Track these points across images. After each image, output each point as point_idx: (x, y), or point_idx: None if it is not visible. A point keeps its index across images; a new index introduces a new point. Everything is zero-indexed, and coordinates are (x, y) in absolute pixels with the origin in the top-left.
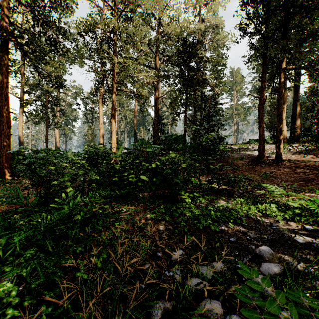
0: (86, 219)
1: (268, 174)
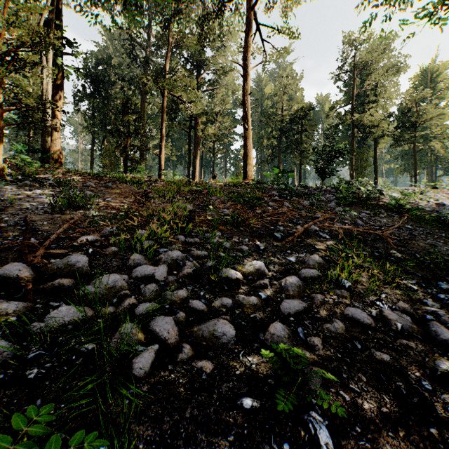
0: None
1: None
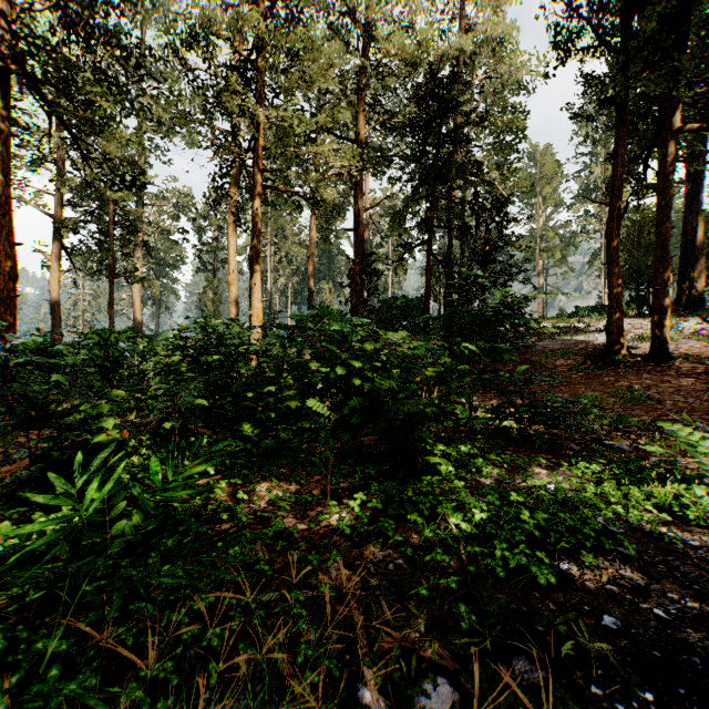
0: (152, 531)
1: (639, 392)
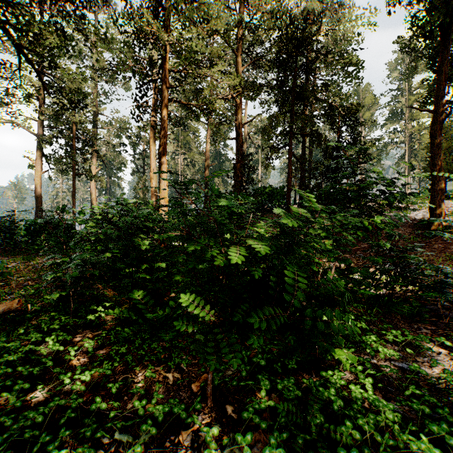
0: None
1: None
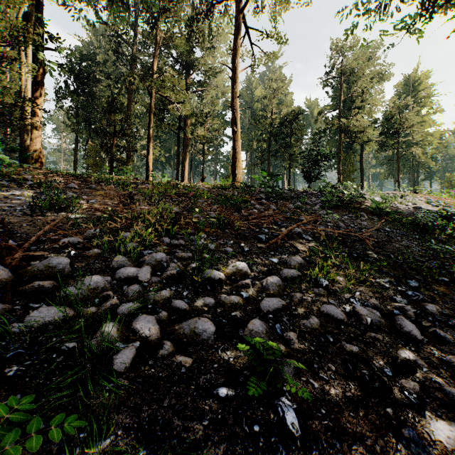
0: None
1: None
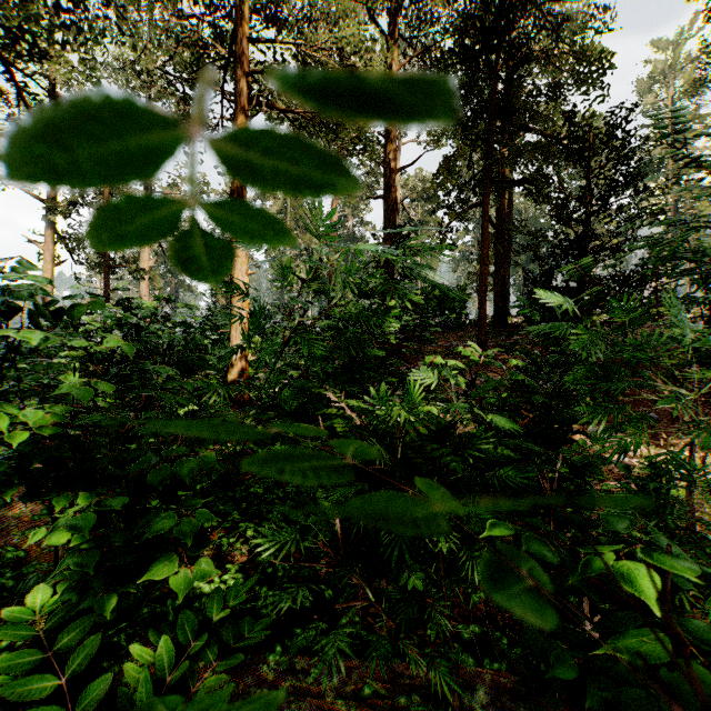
0: None
1: None
